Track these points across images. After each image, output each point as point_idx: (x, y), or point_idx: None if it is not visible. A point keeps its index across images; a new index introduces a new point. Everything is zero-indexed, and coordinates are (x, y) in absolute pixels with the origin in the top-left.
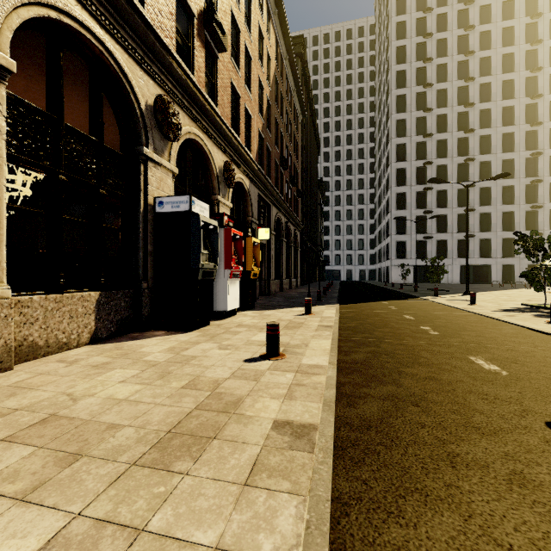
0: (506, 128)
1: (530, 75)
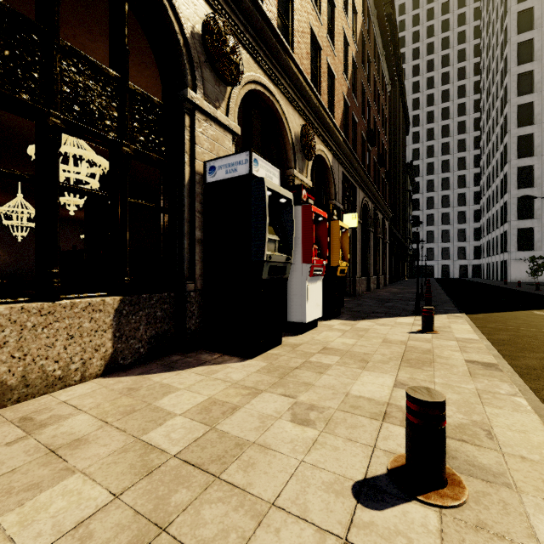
0: None
1: None
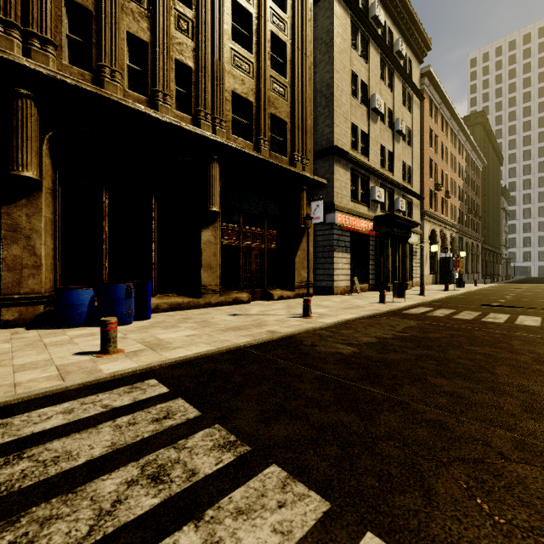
0: None
1: None
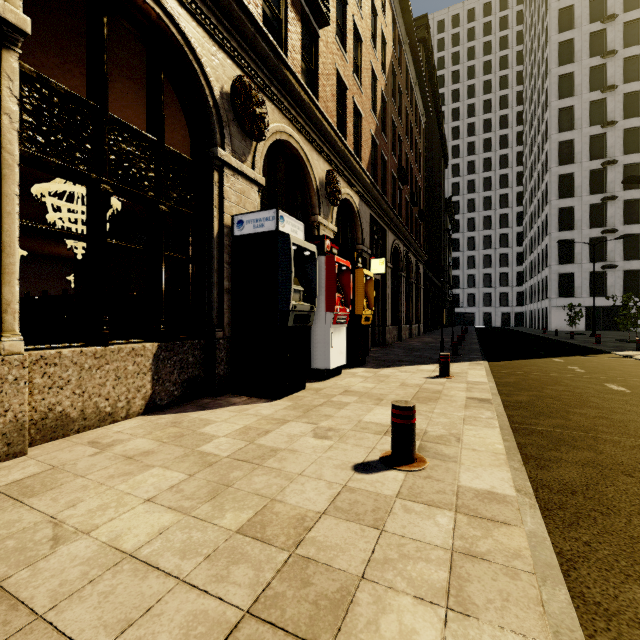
0: None
1: None
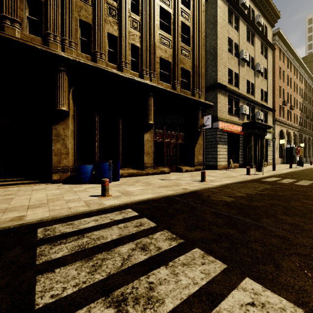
0: None
1: None
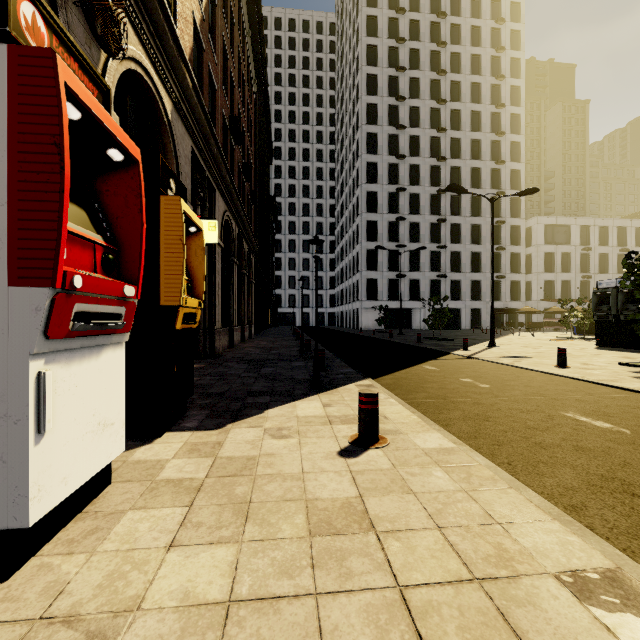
0: (474, 162)
1: (495, 110)
